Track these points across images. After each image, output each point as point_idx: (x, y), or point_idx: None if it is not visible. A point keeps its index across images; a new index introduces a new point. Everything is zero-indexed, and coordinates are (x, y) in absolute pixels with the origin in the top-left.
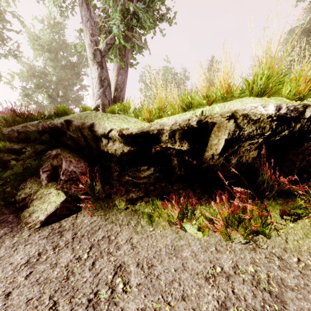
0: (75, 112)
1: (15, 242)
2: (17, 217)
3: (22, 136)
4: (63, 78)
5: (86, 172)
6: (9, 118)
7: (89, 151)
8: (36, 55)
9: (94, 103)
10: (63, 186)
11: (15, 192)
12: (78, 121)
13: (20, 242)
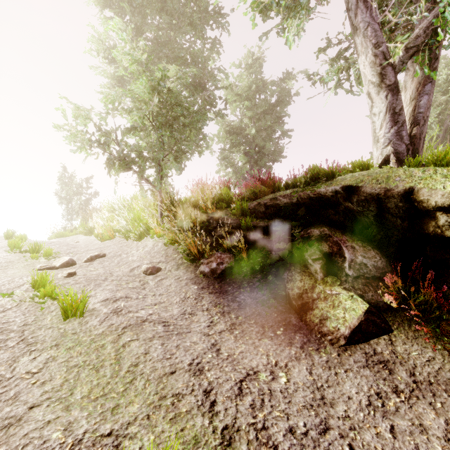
0: (338, 172)
1: (327, 361)
2: (302, 321)
3: (270, 211)
4: (261, 128)
5: (382, 267)
6: (257, 190)
7: (378, 232)
8: (234, 108)
9: (377, 154)
10: (354, 286)
11: (277, 282)
12: (374, 187)
13: (333, 363)
